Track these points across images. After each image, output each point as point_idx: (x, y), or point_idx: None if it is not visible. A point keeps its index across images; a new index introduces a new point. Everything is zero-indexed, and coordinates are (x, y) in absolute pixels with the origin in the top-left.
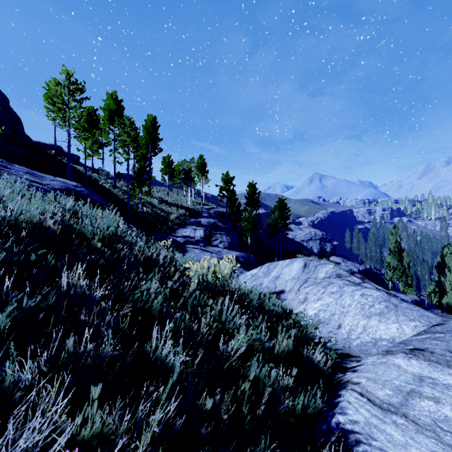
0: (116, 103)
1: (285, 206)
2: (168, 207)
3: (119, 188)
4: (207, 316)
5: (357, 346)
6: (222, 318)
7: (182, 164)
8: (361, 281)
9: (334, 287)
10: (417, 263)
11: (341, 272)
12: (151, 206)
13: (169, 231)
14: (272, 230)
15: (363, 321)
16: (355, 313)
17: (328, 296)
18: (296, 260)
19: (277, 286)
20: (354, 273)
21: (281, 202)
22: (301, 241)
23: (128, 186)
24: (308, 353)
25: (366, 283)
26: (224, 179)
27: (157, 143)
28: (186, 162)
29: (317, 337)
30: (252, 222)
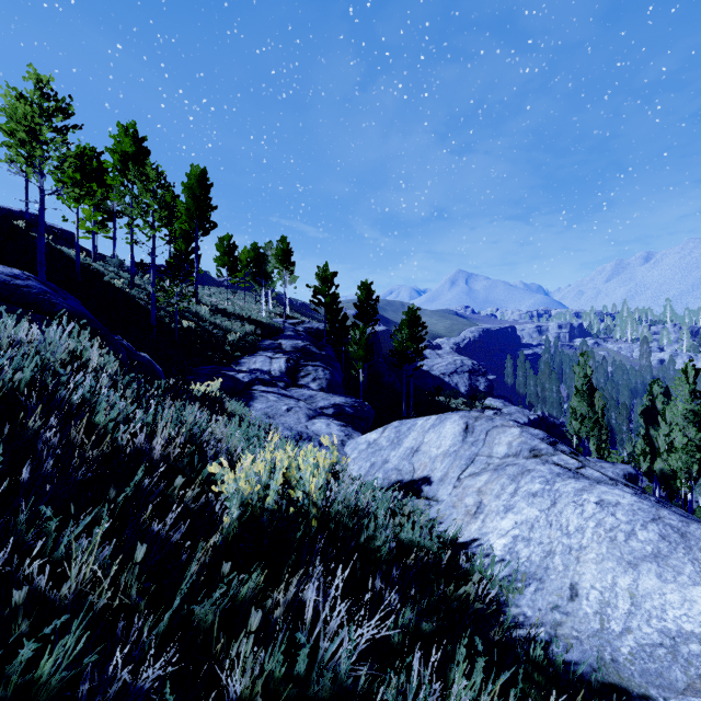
0: (136, 142)
1: (418, 320)
2: (226, 320)
3: (140, 287)
4: (249, 671)
5: (632, 658)
6: (298, 667)
7: (252, 252)
8: (578, 463)
9: (534, 481)
10: (611, 406)
11: (537, 444)
12: (197, 319)
13: (226, 361)
14: (399, 359)
15: (624, 578)
16: (600, 553)
17: (527, 503)
18: (450, 417)
19: (416, 468)
20: (557, 443)
21: (412, 313)
22: (441, 374)
23: (154, 283)
24: (528, 699)
25: (589, 468)
26: (320, 275)
27: (208, 214)
28: (258, 248)
29: (527, 623)
30: (366, 345)
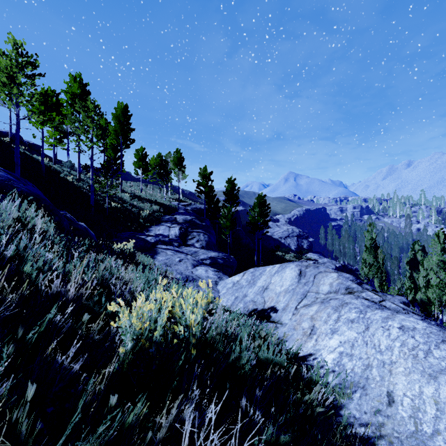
0: (81, 86)
1: (265, 203)
2: (141, 203)
3: (84, 181)
4: None
5: None
6: None
7: (158, 159)
8: (380, 298)
9: (351, 311)
10: (387, 258)
11: (350, 284)
12: (121, 202)
13: (140, 229)
14: (252, 228)
15: (428, 388)
16: (407, 367)
17: (348, 327)
18: (288, 266)
19: (266, 300)
20: (362, 284)
21: (261, 198)
22: (279, 238)
23: (92, 178)
24: None
25: (388, 301)
26: (201, 173)
27: (128, 134)
28: (162, 157)
29: (357, 424)
30: (231, 219)
